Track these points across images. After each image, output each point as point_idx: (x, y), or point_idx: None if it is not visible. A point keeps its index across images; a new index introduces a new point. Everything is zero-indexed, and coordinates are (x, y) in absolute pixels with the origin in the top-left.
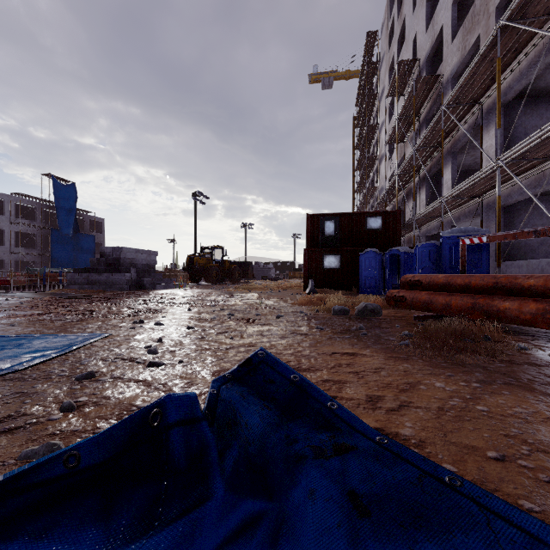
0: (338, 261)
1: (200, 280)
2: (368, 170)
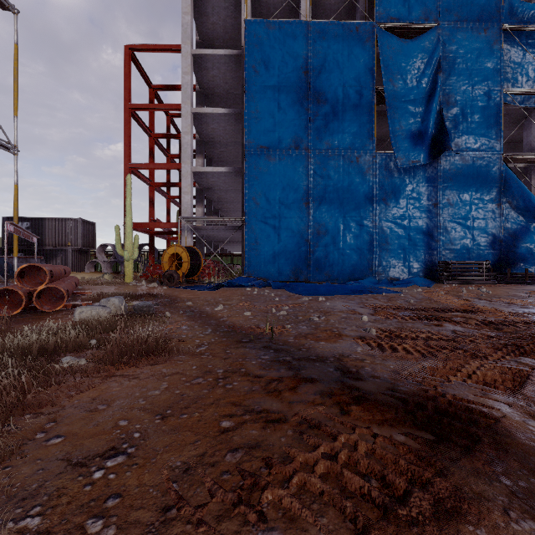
0: None
1: None
2: None
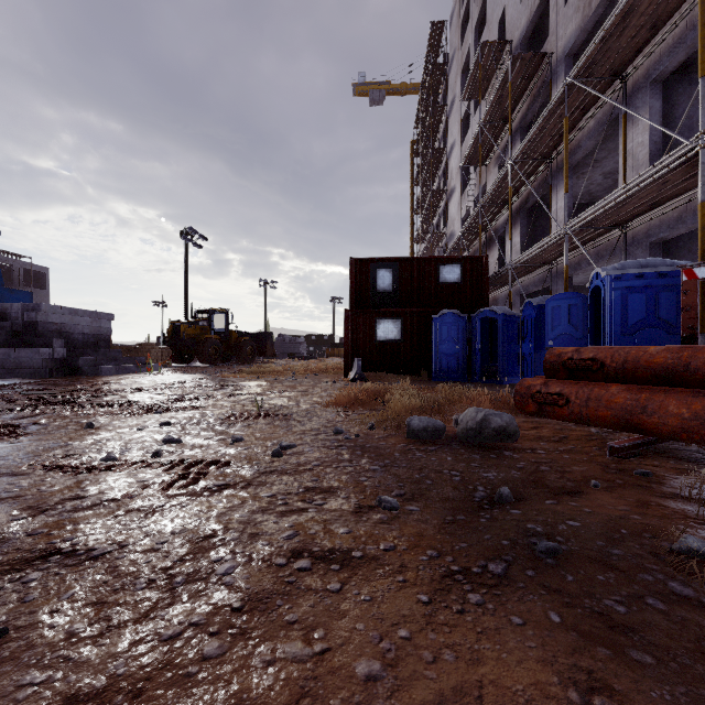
0: (398, 330)
1: (192, 359)
2: (432, 211)
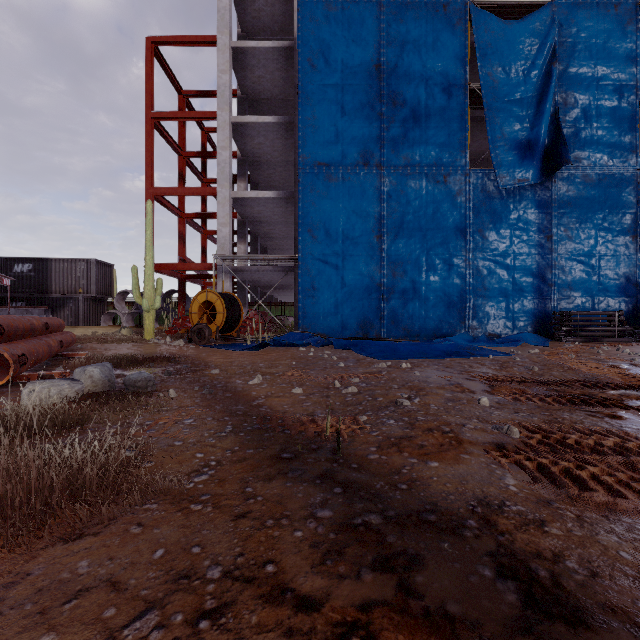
0: None
1: None
2: None
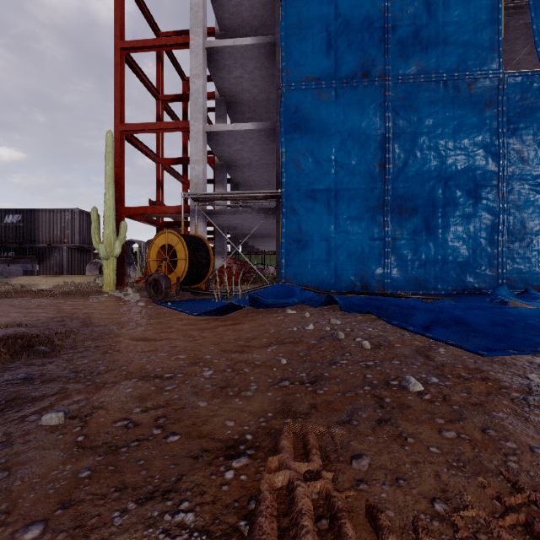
0: None
1: None
2: None
